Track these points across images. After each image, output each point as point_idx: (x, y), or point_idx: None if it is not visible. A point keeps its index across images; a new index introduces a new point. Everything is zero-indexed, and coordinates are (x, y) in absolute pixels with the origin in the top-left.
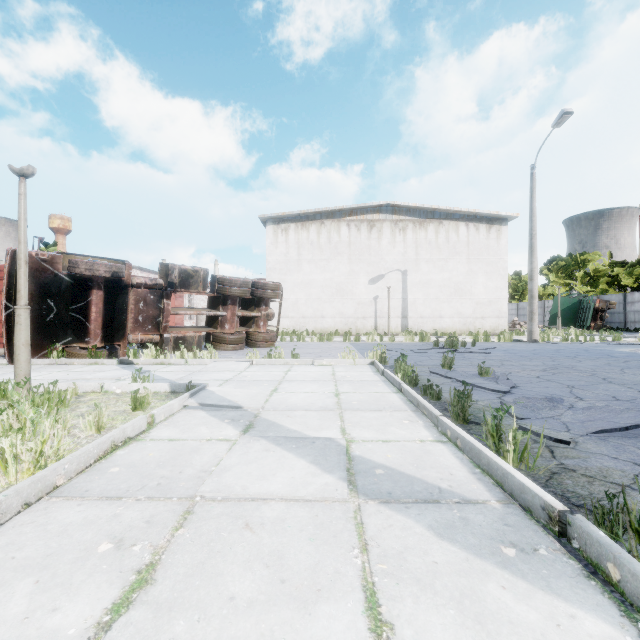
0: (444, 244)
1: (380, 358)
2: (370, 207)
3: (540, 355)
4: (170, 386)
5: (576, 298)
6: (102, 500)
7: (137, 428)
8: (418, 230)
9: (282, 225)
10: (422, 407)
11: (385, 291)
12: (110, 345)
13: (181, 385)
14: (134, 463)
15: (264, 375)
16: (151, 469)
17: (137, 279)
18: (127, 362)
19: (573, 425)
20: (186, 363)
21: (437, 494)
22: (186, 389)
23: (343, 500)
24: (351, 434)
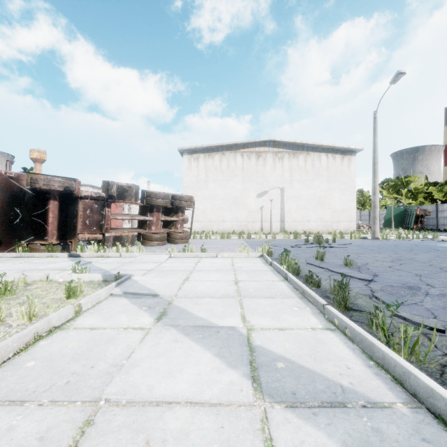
0: (310, 169)
1: (267, 252)
2: (257, 142)
3: (384, 249)
4: (102, 276)
5: (402, 208)
6: (3, 405)
7: (63, 317)
8: (292, 159)
9: (194, 155)
10: (307, 295)
11: (268, 202)
12: (64, 242)
13: (111, 275)
14: (51, 356)
15: (179, 266)
16: (65, 363)
17: (85, 192)
18: (75, 255)
19: (437, 311)
20: (120, 256)
21: (341, 394)
22: (115, 279)
23: (248, 404)
24: (250, 322)
